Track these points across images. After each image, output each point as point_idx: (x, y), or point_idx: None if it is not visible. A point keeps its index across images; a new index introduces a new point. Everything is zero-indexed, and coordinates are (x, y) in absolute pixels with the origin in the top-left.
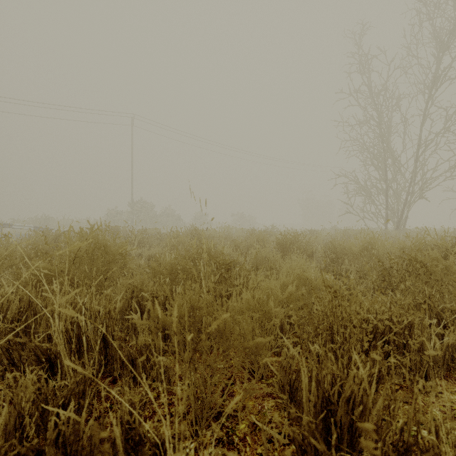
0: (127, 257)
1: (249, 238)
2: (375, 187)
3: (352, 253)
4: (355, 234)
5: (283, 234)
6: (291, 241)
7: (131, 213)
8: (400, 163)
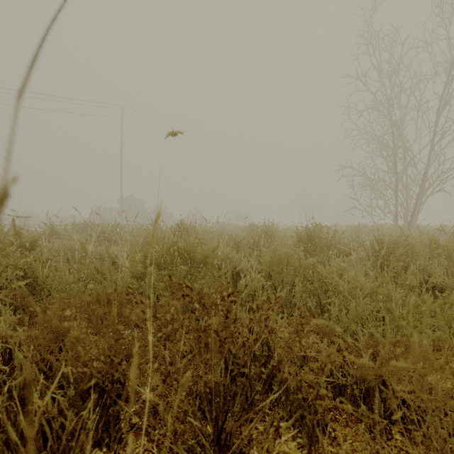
0: (37, 264)
1: (252, 233)
2: (382, 180)
3: (446, 255)
4: (371, 230)
5: (286, 230)
6: (315, 236)
7: (120, 210)
8: (413, 153)
